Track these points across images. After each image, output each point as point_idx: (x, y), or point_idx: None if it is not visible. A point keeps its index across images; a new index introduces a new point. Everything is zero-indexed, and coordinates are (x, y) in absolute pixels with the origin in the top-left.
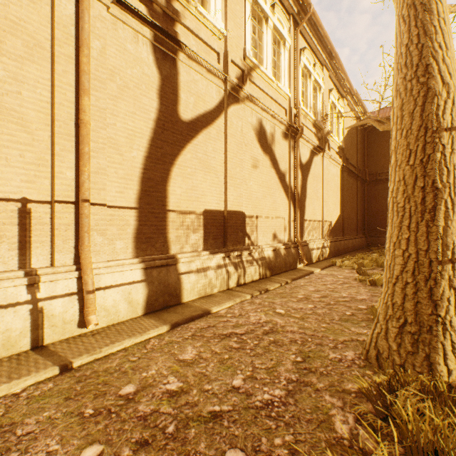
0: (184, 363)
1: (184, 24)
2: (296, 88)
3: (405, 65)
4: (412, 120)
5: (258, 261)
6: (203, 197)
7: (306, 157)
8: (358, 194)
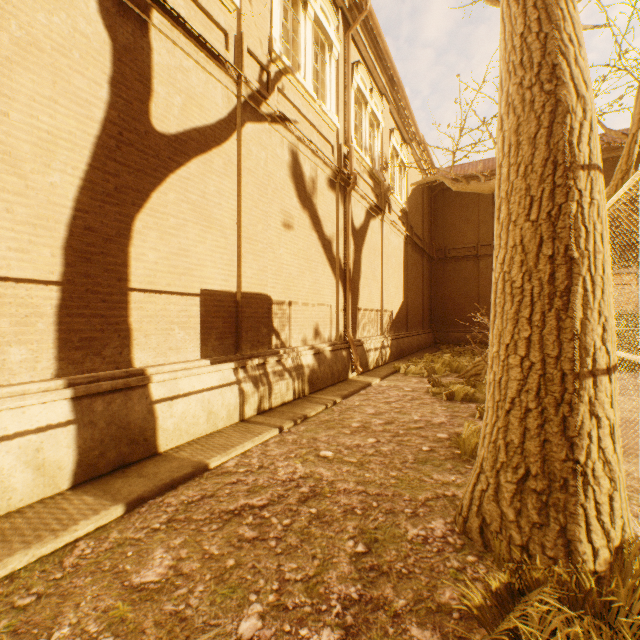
0: (142, 594)
1: None
2: (348, 117)
3: (520, 65)
4: (534, 150)
5: (293, 371)
6: (199, 268)
7: (361, 220)
8: (425, 276)
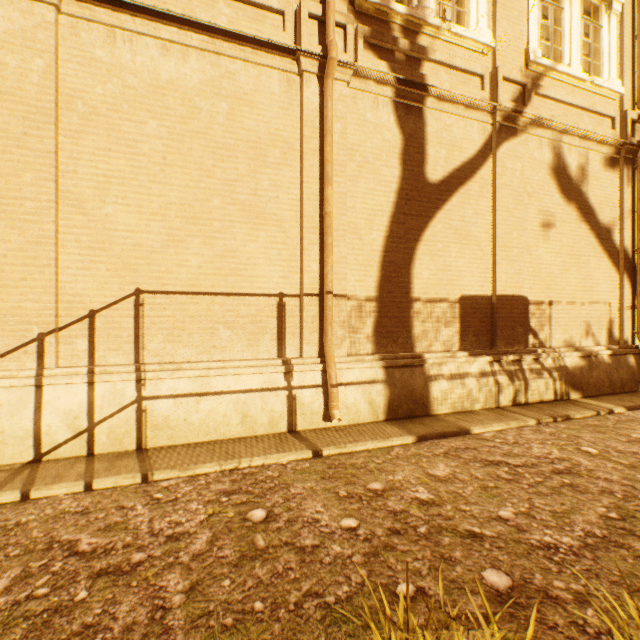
0: (435, 478)
1: (433, 59)
2: (637, 74)
3: None
4: None
5: (553, 371)
6: (459, 278)
7: None
8: None
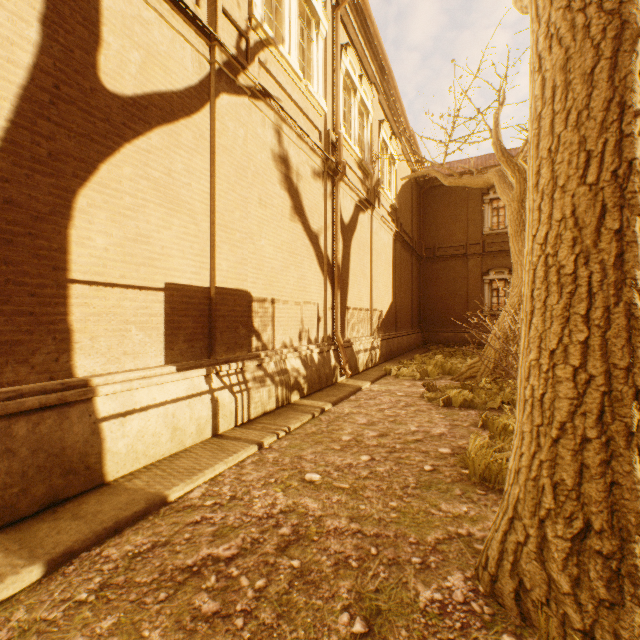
0: None
1: None
2: (336, 102)
3: None
4: (591, 89)
5: (276, 376)
6: (163, 258)
7: (350, 213)
8: (414, 275)
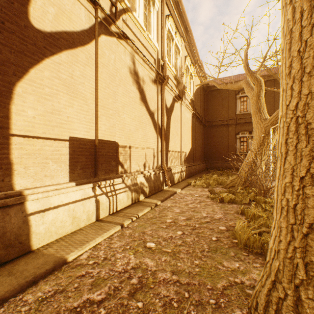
0: None
1: None
2: (163, 44)
3: None
4: None
5: (131, 187)
6: (68, 123)
7: (170, 102)
8: (202, 134)
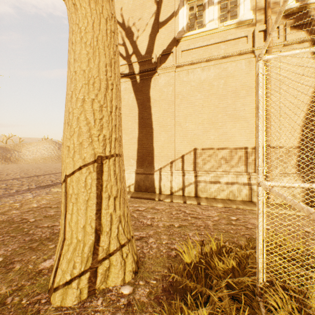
0: None
1: None
2: None
3: None
4: None
5: None
6: None
7: None
8: None
